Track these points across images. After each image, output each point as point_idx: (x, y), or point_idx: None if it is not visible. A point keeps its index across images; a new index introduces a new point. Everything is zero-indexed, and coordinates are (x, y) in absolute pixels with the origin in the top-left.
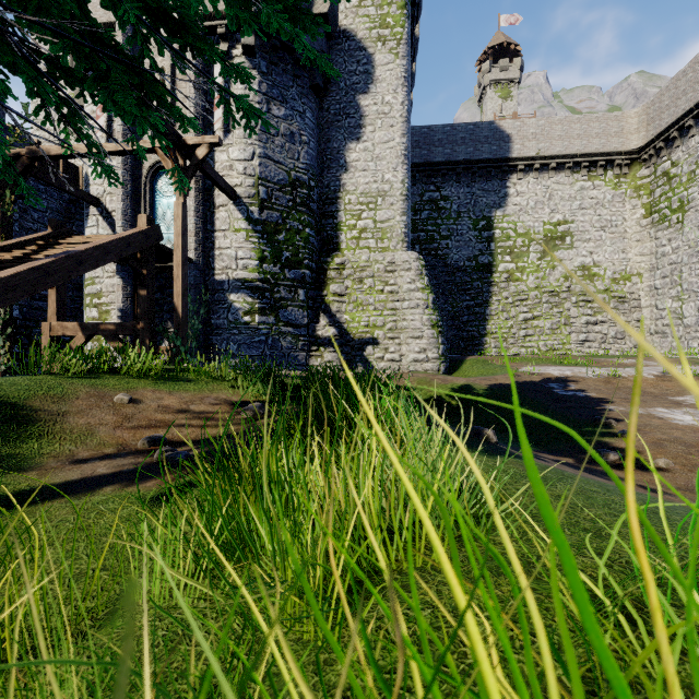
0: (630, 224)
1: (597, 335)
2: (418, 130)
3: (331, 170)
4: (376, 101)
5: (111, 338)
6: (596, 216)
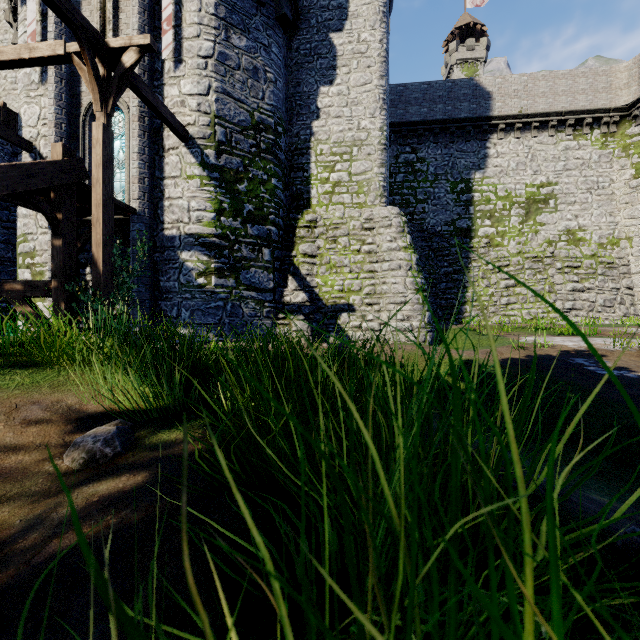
0: (618, 185)
1: (585, 303)
2: (394, 88)
3: (301, 118)
4: (351, 38)
5: (18, 300)
6: (582, 178)
